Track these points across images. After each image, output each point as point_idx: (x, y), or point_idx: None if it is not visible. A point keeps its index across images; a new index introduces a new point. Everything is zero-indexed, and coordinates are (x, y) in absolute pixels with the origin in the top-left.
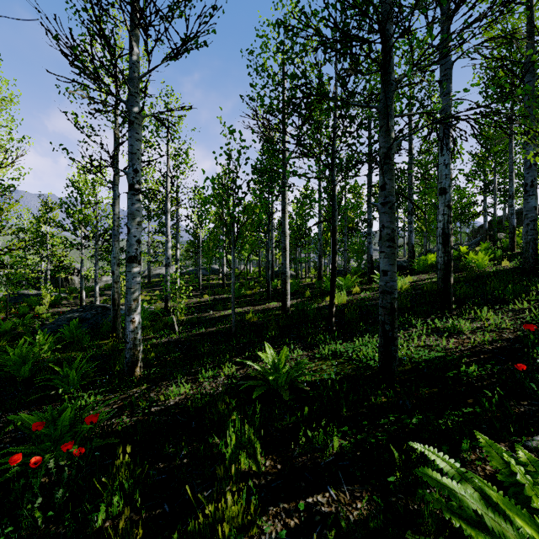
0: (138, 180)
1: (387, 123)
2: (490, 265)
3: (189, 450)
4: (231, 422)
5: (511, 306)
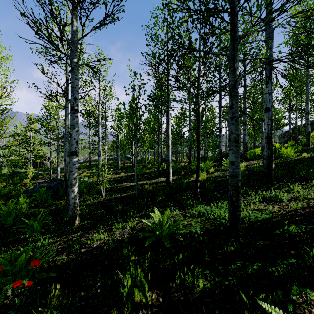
0: (76, 104)
1: (234, 65)
2: (295, 155)
3: (102, 283)
4: (131, 261)
5: (312, 183)
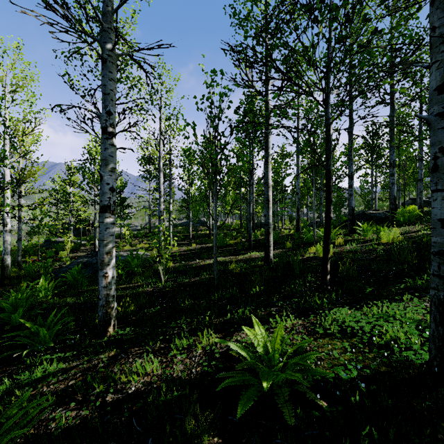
0: (111, 123)
1: None
2: None
3: None
4: None
5: None
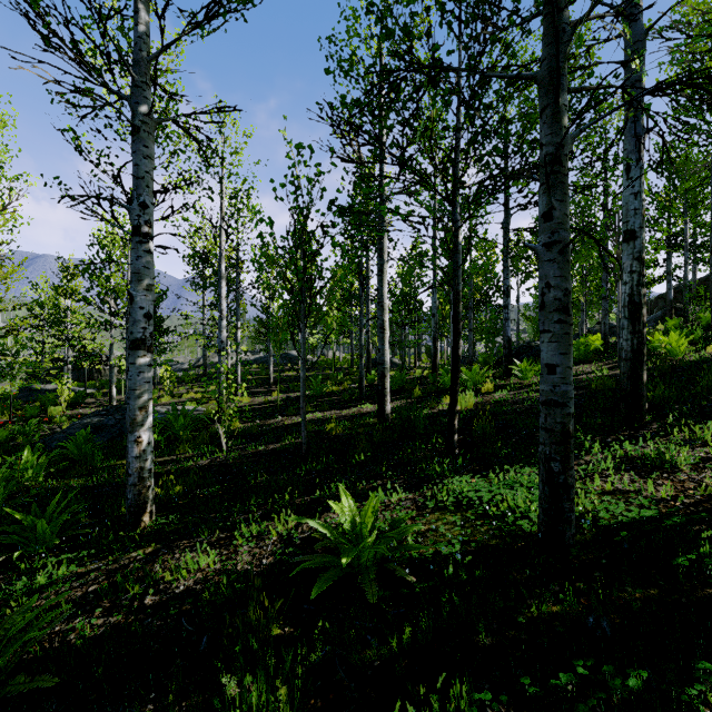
0: (147, 220)
1: (556, 99)
2: (688, 352)
3: None
4: (270, 642)
5: None
